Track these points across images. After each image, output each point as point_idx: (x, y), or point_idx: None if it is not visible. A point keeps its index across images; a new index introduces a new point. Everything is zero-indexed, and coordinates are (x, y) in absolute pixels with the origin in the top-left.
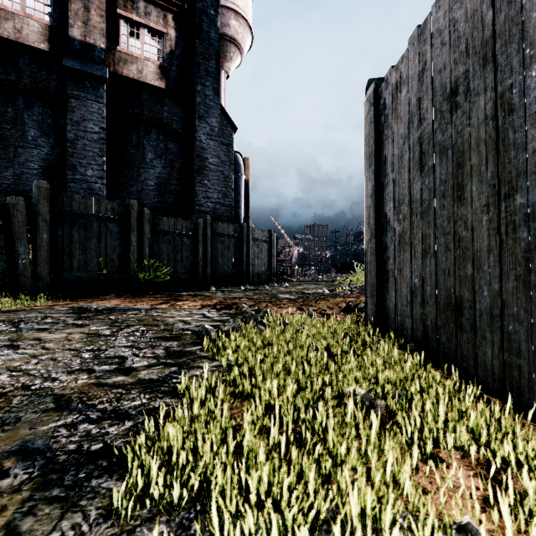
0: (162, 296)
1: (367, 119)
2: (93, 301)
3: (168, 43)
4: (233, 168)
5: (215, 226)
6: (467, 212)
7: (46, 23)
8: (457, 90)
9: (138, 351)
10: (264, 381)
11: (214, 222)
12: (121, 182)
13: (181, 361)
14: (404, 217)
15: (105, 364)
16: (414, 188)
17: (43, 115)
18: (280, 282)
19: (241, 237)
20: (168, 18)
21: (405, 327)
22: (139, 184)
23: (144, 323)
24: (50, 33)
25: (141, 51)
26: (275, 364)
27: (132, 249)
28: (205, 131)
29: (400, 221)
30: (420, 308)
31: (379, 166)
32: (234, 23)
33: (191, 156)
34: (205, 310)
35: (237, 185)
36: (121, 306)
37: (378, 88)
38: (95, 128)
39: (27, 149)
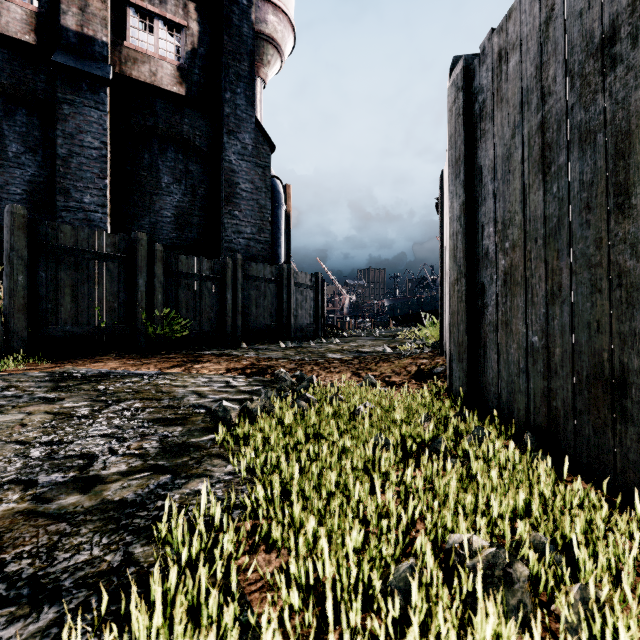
0: (177, 356)
1: (452, 111)
2: (84, 364)
3: (190, 40)
4: (270, 196)
5: (248, 267)
6: (637, 228)
7: (32, 8)
8: (616, 34)
9: (119, 444)
10: (305, 513)
11: (247, 262)
12: (129, 213)
13: (179, 463)
14: (513, 245)
15: (59, 470)
16: (532, 200)
17: (29, 126)
18: (328, 338)
19: (281, 281)
20: (190, 8)
21: (516, 406)
22: (152, 215)
23: (142, 396)
24: (37, 22)
25: (155, 48)
26: (324, 477)
27: (140, 296)
28: (236, 149)
29: (506, 251)
30: (543, 380)
31: (471, 175)
32: (272, 18)
33: (218, 180)
34: (230, 376)
35: (276, 218)
36: (118, 370)
37: (470, 66)
38: (94, 142)
39: (7, 168)
